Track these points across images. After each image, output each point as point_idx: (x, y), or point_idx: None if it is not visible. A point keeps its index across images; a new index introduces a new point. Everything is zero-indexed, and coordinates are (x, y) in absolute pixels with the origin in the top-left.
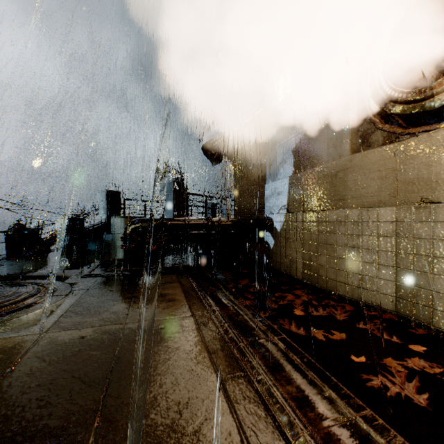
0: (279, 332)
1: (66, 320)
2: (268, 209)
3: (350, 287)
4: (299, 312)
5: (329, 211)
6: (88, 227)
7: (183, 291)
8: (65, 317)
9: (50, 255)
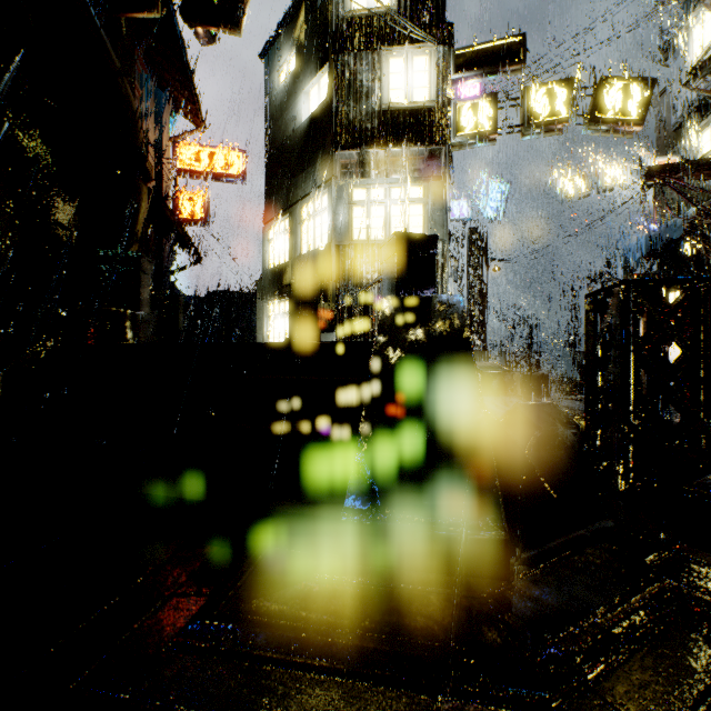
0: None
1: None
2: None
3: None
4: None
5: None
6: None
7: None
8: None
9: None
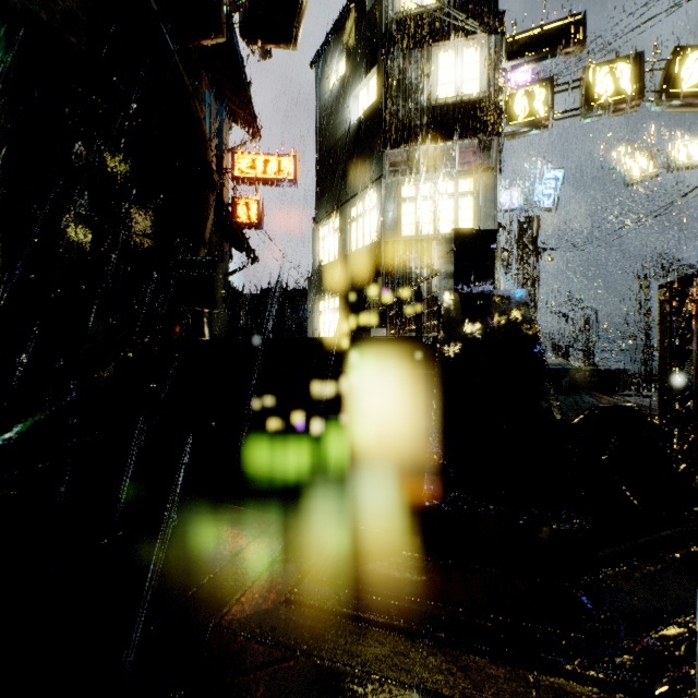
0: None
1: None
2: None
3: None
4: None
5: None
6: None
7: None
8: None
9: None
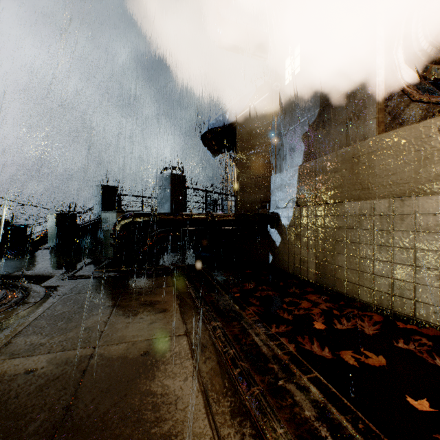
0: (308, 367)
1: (19, 340)
2: (273, 204)
3: (378, 293)
4: (319, 325)
5: (350, 203)
6: (81, 224)
7: (177, 297)
8: (20, 336)
9: (39, 253)
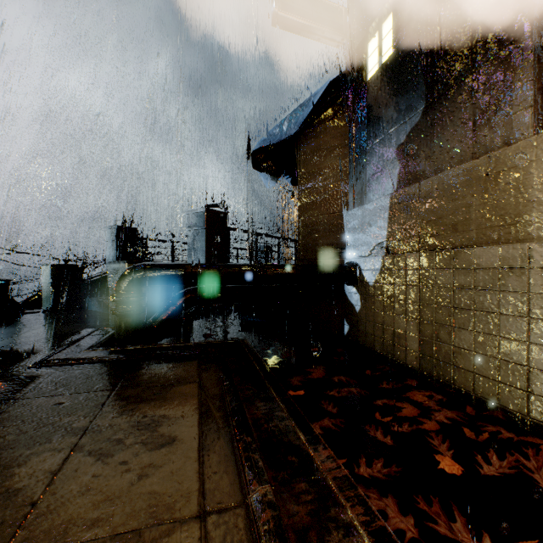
0: None
1: None
2: (351, 250)
3: (537, 399)
4: (447, 463)
5: (482, 249)
6: (88, 278)
7: (200, 408)
8: None
9: (24, 320)
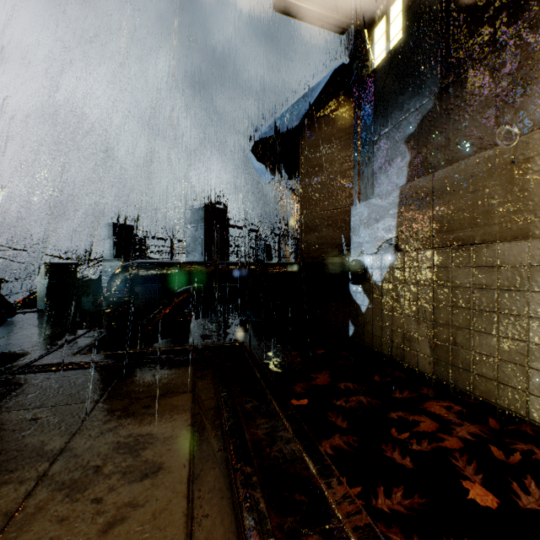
0: None
1: None
2: (356, 248)
3: None
4: (479, 494)
5: (507, 245)
6: (85, 277)
7: (192, 425)
8: None
9: (16, 320)
